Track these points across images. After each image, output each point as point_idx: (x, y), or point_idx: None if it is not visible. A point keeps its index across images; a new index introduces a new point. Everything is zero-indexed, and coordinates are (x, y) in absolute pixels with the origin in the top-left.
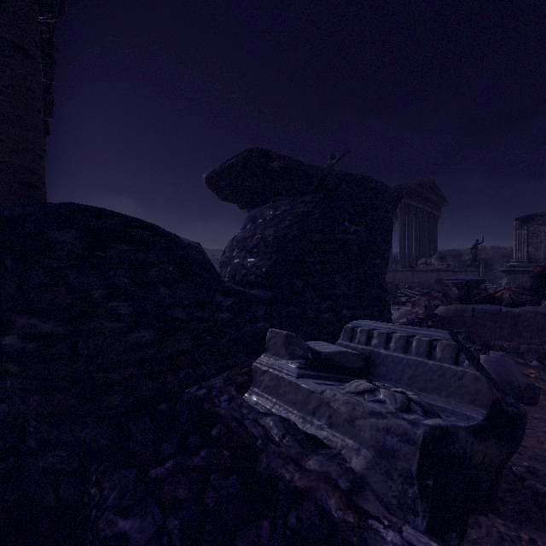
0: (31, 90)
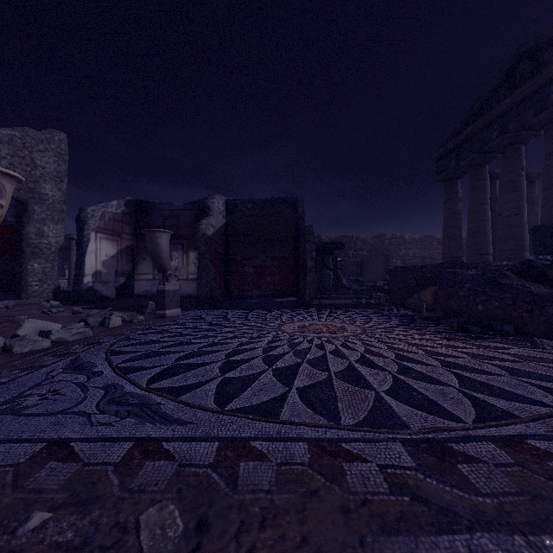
0: None
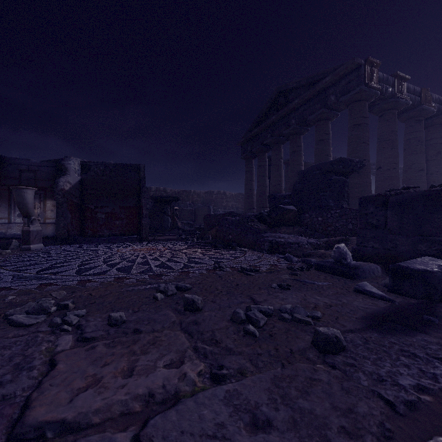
0: (359, 138)
